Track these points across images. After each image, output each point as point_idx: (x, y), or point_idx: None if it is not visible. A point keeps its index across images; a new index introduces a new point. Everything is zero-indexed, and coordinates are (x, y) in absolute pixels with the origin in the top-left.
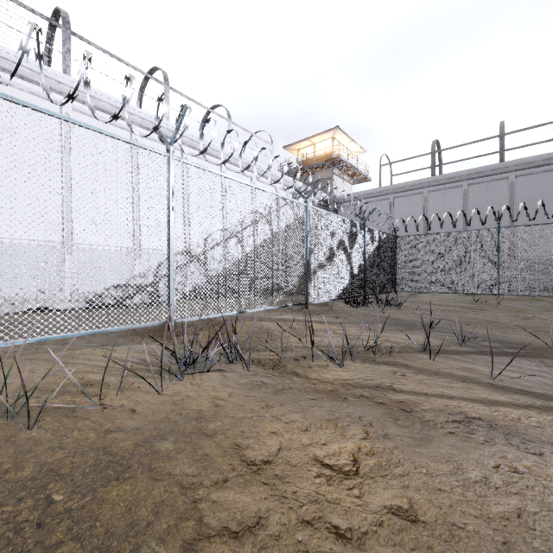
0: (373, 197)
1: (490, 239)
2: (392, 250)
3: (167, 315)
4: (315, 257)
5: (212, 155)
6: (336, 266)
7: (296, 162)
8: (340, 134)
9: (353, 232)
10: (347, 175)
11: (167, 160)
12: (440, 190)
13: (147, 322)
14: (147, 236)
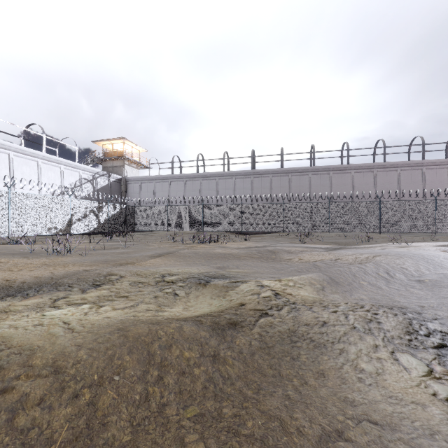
0: (146, 180)
1: (165, 210)
2: (132, 212)
3: (8, 234)
4: (76, 217)
5: (31, 155)
6: (89, 220)
7: (99, 155)
8: (128, 141)
9: (101, 206)
10: (136, 164)
11: (8, 192)
12: (175, 181)
13: (2, 236)
14: (2, 213)
